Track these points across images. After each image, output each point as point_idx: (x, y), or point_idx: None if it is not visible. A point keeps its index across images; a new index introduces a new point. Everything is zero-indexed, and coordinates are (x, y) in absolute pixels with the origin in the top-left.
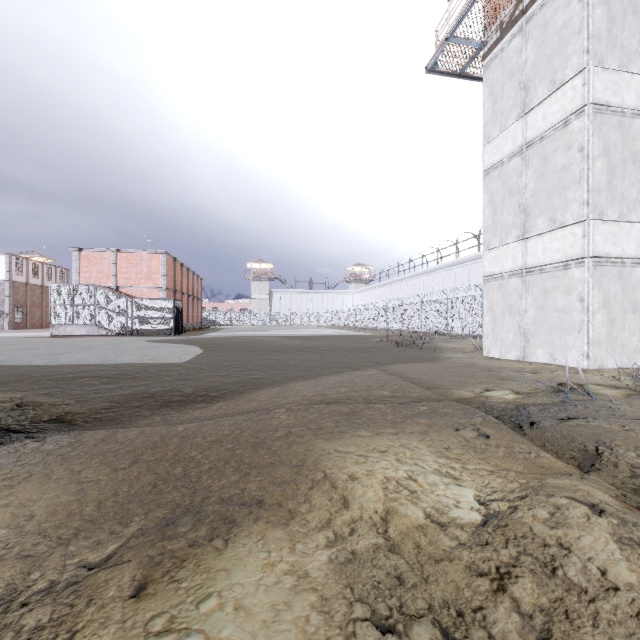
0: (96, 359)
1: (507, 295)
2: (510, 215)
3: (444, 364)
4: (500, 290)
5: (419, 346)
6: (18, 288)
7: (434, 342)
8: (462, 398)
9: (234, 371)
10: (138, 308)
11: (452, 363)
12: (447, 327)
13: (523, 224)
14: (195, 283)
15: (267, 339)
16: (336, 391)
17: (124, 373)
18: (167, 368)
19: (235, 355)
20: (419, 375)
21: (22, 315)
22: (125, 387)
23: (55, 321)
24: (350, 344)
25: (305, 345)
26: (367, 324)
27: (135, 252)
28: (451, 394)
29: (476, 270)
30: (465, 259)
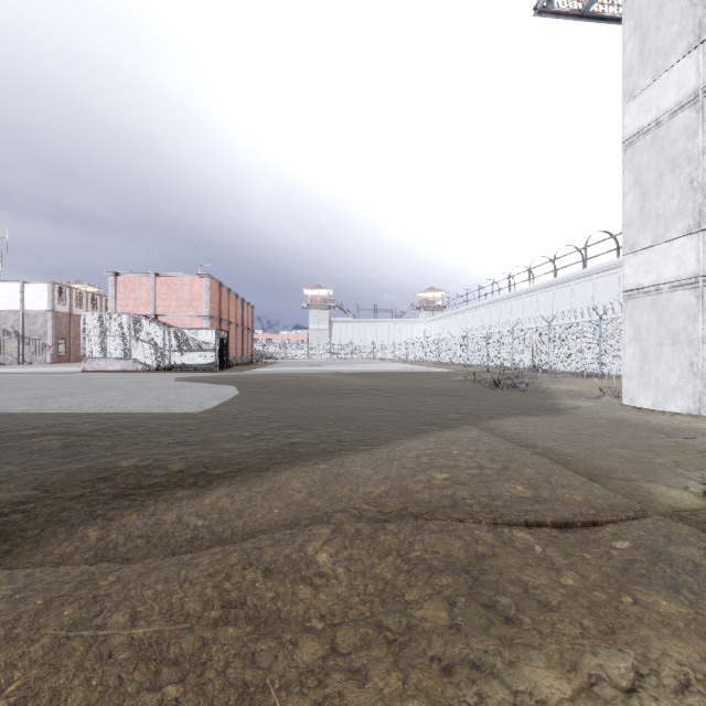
0: (93, 405)
1: (667, 317)
2: (673, 198)
3: (577, 419)
4: (654, 310)
5: (518, 387)
6: (61, 319)
7: (536, 382)
8: (681, 509)
9: (266, 428)
10: (177, 339)
11: (588, 417)
12: (548, 362)
13: (699, 208)
14: (245, 311)
15: (323, 376)
16: (425, 481)
17: (109, 430)
18: (175, 421)
19: (277, 400)
20: (554, 442)
21: (65, 348)
22: (87, 459)
23: (87, 354)
24: (426, 384)
25: (369, 385)
26: (442, 358)
27: (175, 276)
28: (648, 495)
29: (581, 291)
30: (566, 278)
